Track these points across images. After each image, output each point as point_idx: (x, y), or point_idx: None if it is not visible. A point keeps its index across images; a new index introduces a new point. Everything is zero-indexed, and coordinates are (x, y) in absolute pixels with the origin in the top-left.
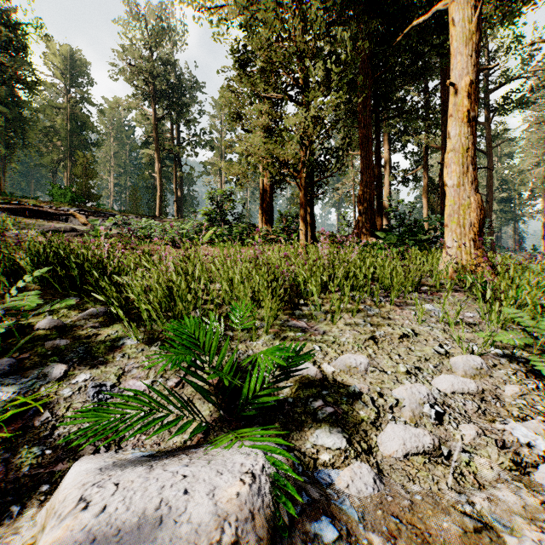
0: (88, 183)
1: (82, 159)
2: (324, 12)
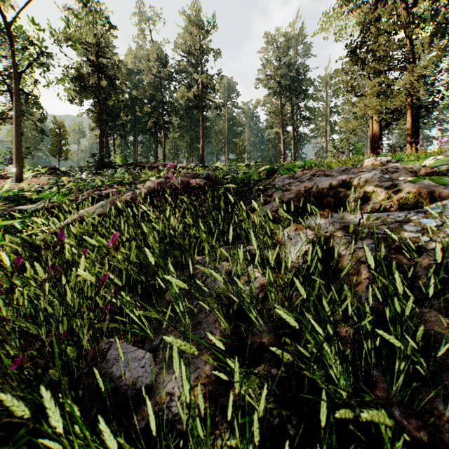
0: (242, 157)
1: (239, 143)
2: None
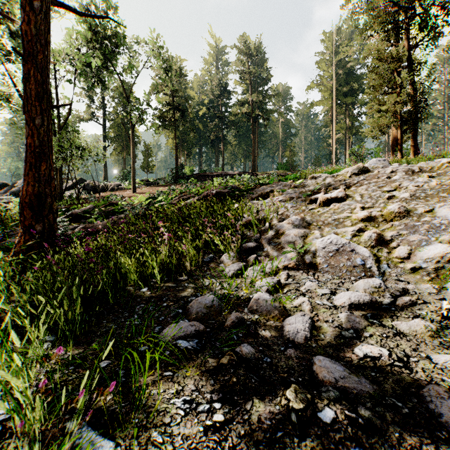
0: (292, 159)
1: (289, 147)
2: (420, 30)
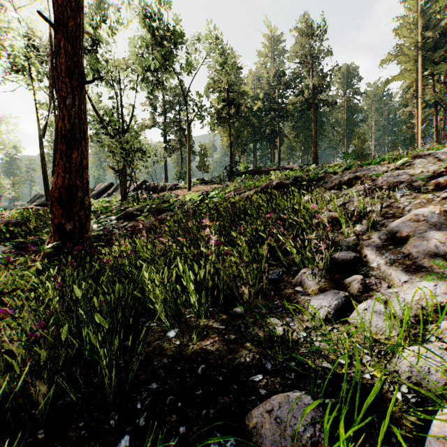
0: (361, 148)
1: (357, 134)
2: None
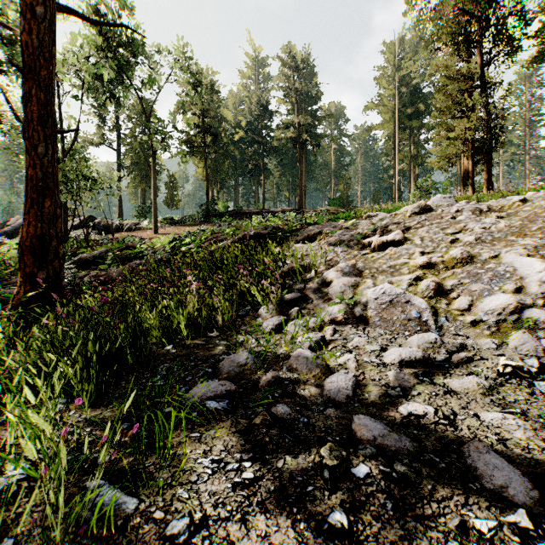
0: (346, 194)
1: (343, 179)
2: (494, 43)
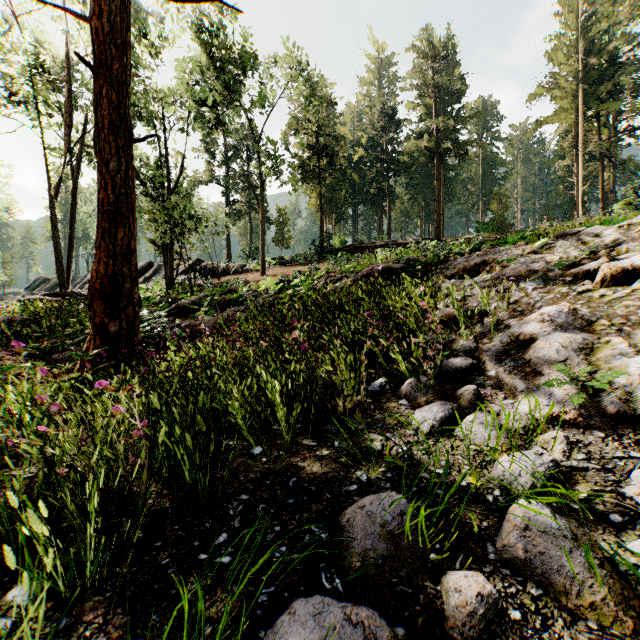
0: (502, 215)
1: (496, 196)
2: None
